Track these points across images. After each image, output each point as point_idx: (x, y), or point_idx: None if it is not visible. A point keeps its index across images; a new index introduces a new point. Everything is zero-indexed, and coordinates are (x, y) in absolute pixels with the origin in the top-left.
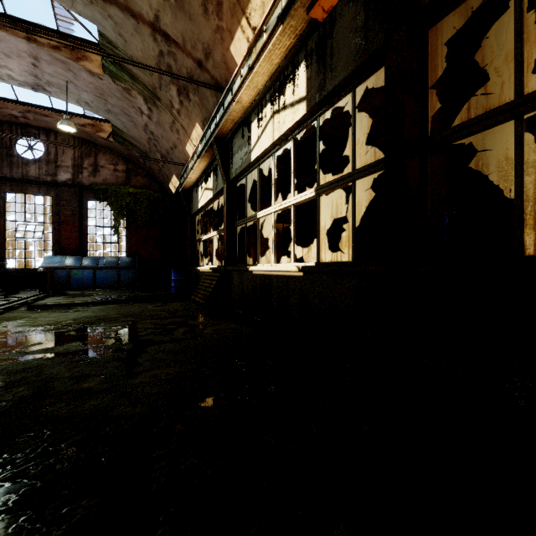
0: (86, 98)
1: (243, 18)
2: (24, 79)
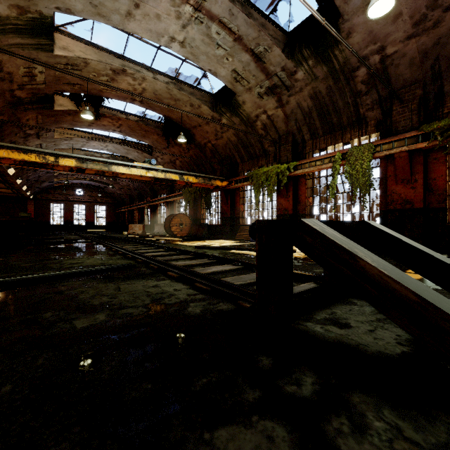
0: None
1: None
2: None
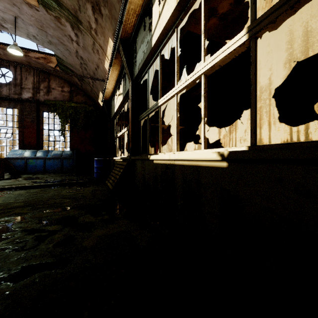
0: (32, 32)
1: None
2: None
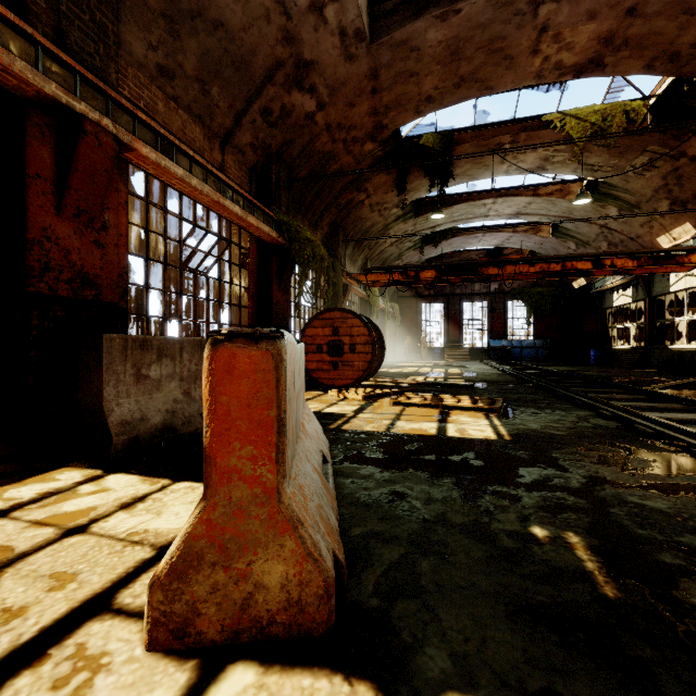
0: (528, 245)
1: (666, 233)
2: (494, 244)
